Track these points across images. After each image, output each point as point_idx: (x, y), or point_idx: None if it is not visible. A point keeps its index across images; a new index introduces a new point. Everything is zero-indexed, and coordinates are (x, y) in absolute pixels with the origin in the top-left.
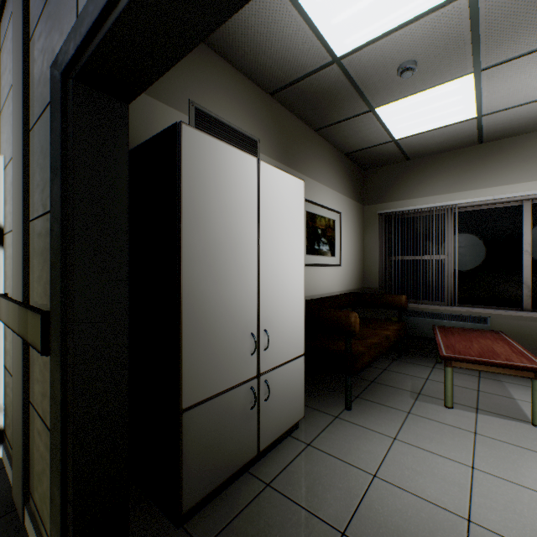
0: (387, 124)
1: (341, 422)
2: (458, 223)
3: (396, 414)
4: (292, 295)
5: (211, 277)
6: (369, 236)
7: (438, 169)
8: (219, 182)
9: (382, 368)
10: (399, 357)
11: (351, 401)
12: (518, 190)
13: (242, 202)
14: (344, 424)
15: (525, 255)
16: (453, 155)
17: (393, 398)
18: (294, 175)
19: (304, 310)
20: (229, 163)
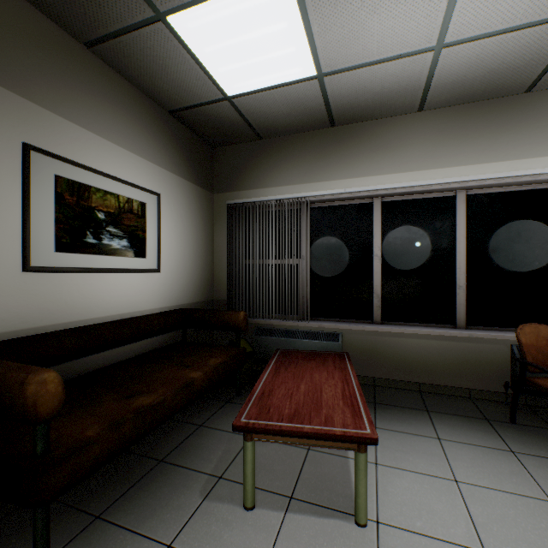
0: (202, 60)
1: None
2: (314, 221)
3: None
4: None
5: None
6: (219, 233)
7: (292, 154)
8: None
9: (198, 424)
10: (237, 395)
11: None
12: (368, 184)
13: None
14: None
15: (376, 260)
16: (307, 138)
17: (169, 502)
18: (14, 102)
19: None
20: None
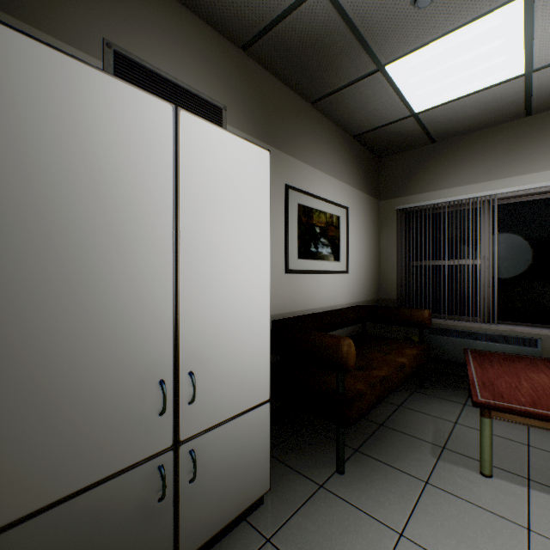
0: (402, 90)
1: (326, 496)
2: (498, 219)
3: (408, 485)
4: (247, 317)
5: (59, 293)
6: (386, 236)
7: (471, 152)
8: (81, 132)
9: (396, 404)
10: (421, 387)
11: (344, 461)
12: None
13: (138, 171)
14: (329, 502)
15: None
16: (491, 133)
17: (407, 454)
18: (281, 158)
19: (269, 337)
20: (107, 103)
